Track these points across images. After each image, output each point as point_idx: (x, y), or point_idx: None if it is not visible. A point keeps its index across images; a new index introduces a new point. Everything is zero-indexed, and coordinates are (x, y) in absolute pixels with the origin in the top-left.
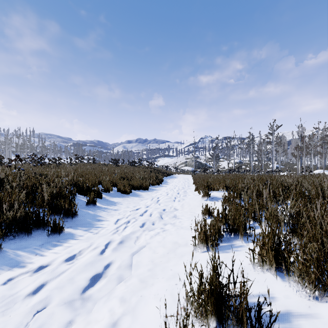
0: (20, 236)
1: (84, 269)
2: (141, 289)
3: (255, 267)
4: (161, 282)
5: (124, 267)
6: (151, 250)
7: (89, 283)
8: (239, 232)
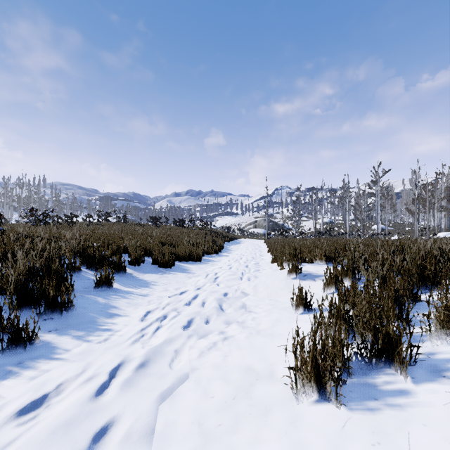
0: None
1: None
2: None
3: None
4: None
5: (135, 443)
6: (199, 390)
7: None
8: (386, 355)
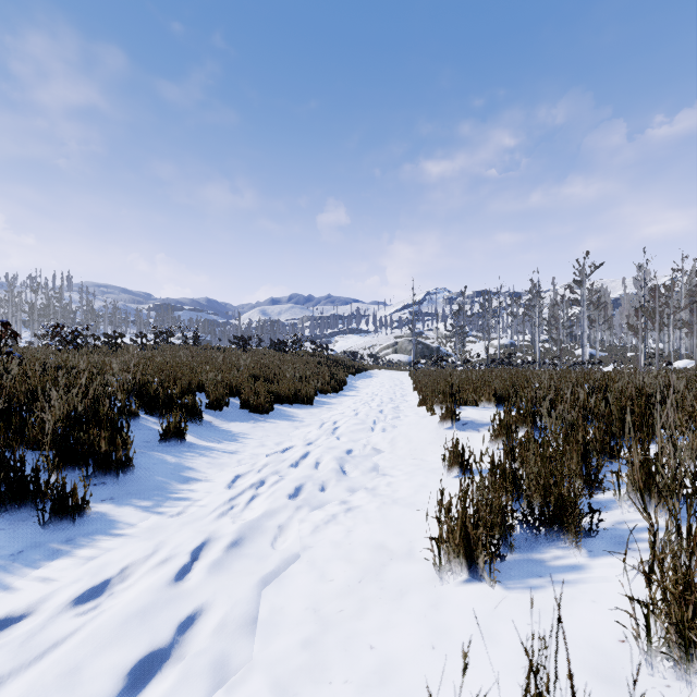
0: None
1: (112, 642)
2: None
3: (653, 661)
4: None
5: (233, 630)
6: (314, 572)
7: None
8: (559, 524)
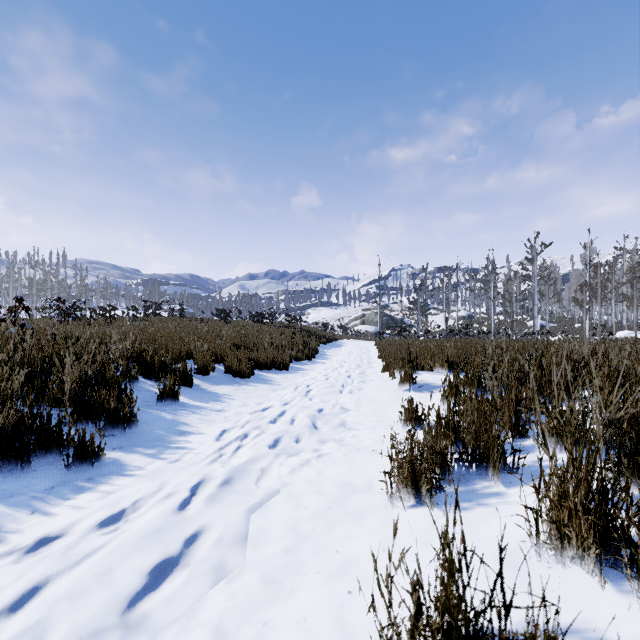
0: (6, 469)
1: (137, 550)
2: (266, 603)
3: (541, 551)
4: (313, 585)
5: (230, 542)
6: (291, 502)
7: (143, 586)
8: (488, 463)
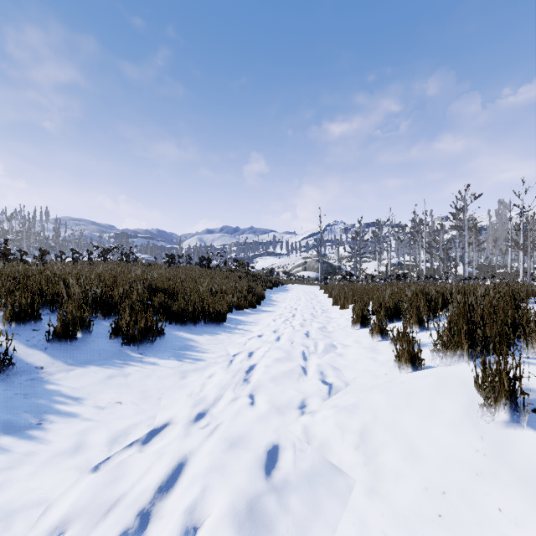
0: None
1: None
2: None
3: None
4: None
5: None
6: None
7: None
8: None
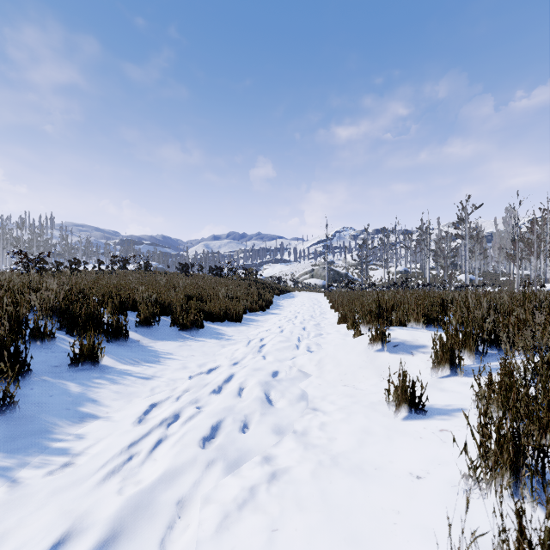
0: None
1: None
2: None
3: None
4: None
5: None
6: None
7: None
8: None
